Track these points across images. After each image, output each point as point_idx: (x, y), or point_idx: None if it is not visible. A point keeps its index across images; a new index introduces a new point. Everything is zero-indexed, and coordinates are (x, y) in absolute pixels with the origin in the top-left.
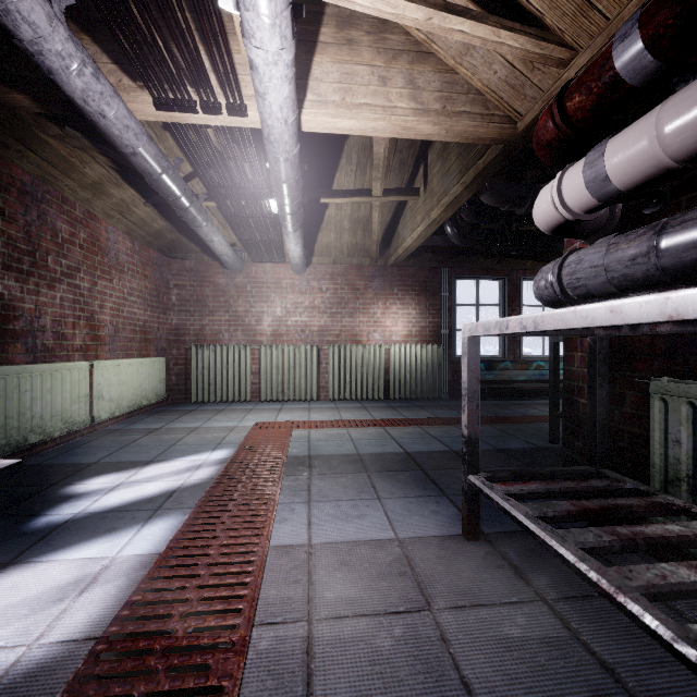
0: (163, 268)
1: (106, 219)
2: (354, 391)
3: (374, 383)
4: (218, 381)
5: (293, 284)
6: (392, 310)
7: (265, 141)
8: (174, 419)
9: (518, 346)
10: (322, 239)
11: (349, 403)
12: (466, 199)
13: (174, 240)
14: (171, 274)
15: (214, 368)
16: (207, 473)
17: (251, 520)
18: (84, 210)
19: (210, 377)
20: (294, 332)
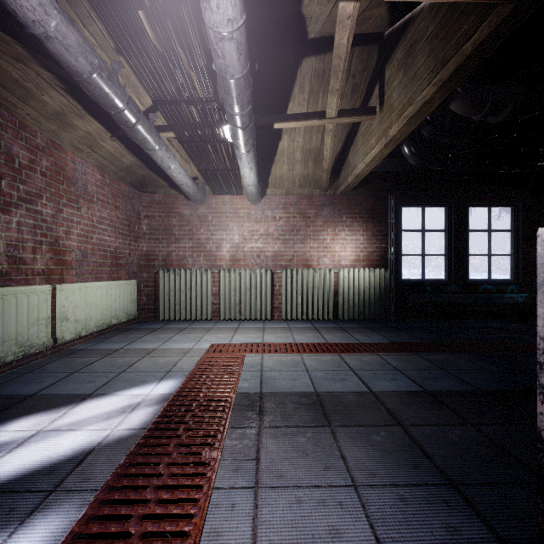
0: (135, 200)
1: (75, 152)
2: (305, 312)
3: (323, 305)
4: (182, 302)
5: (249, 214)
6: (341, 237)
7: (201, 7)
8: (137, 339)
9: (464, 270)
10: (276, 171)
11: (300, 323)
12: (436, 105)
13: (145, 175)
14: (142, 207)
15: (179, 290)
16: (141, 418)
17: (167, 529)
18: (47, 139)
19: (175, 298)
20: (250, 257)
